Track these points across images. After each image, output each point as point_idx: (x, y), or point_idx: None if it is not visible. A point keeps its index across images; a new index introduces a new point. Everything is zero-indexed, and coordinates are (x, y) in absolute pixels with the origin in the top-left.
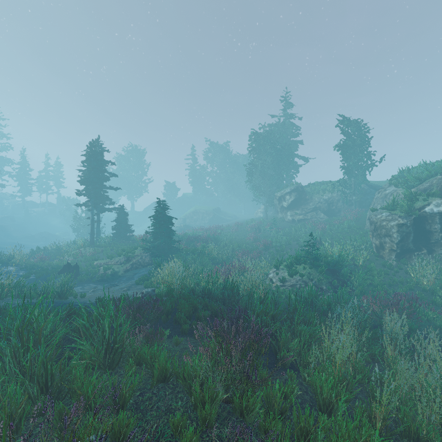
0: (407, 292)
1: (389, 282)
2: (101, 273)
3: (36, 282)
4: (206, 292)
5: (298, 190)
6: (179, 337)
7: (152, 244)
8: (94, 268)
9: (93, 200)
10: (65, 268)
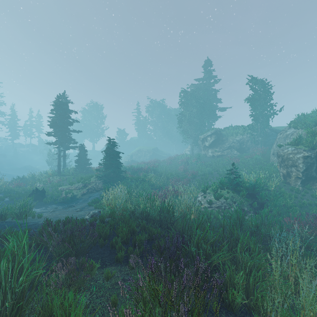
0: (316, 213)
1: (300, 204)
2: (63, 196)
3: (9, 203)
4: (145, 214)
5: (217, 133)
6: (113, 266)
7: (104, 173)
8: (59, 192)
9: (60, 140)
10: (33, 192)
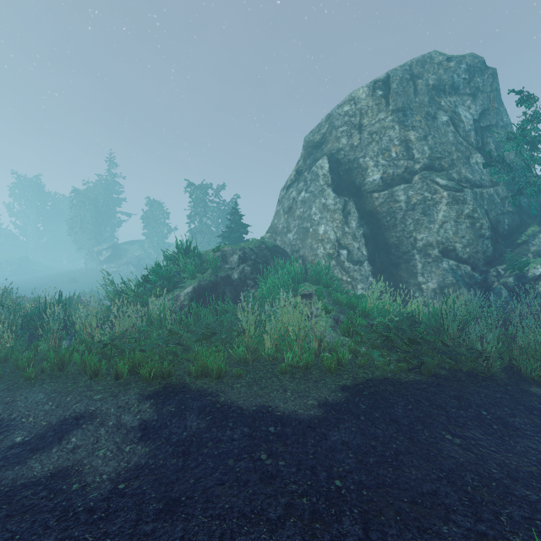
0: None
1: None
2: None
3: None
4: None
5: (115, 247)
6: None
7: None
8: None
9: None
10: None
